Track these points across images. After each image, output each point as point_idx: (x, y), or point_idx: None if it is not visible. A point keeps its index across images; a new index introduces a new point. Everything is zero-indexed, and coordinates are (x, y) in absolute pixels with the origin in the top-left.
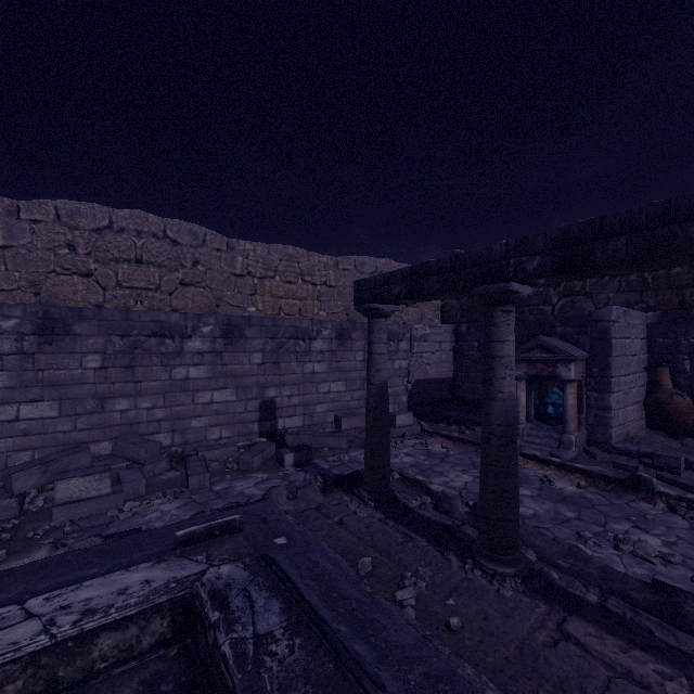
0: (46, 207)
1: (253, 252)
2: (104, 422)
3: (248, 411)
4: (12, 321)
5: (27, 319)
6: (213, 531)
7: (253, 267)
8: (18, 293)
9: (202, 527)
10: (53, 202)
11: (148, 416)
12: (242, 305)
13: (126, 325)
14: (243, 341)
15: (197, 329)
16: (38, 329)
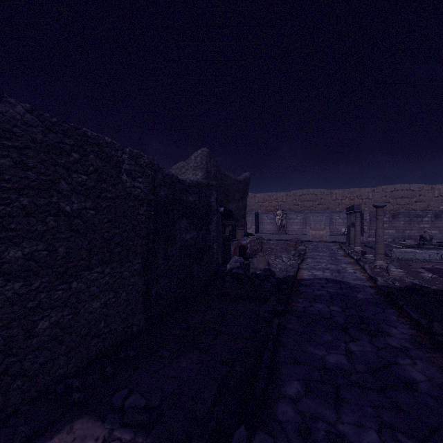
0: (379, 189)
1: (442, 188)
2: (404, 235)
3: (442, 236)
4: (387, 215)
5: (390, 215)
6: (441, 242)
7: (442, 193)
8: (374, 208)
9: (439, 241)
10: (381, 187)
11: (413, 235)
12: (437, 206)
13: (408, 215)
14: (440, 218)
15: (426, 215)
16: (392, 216)
